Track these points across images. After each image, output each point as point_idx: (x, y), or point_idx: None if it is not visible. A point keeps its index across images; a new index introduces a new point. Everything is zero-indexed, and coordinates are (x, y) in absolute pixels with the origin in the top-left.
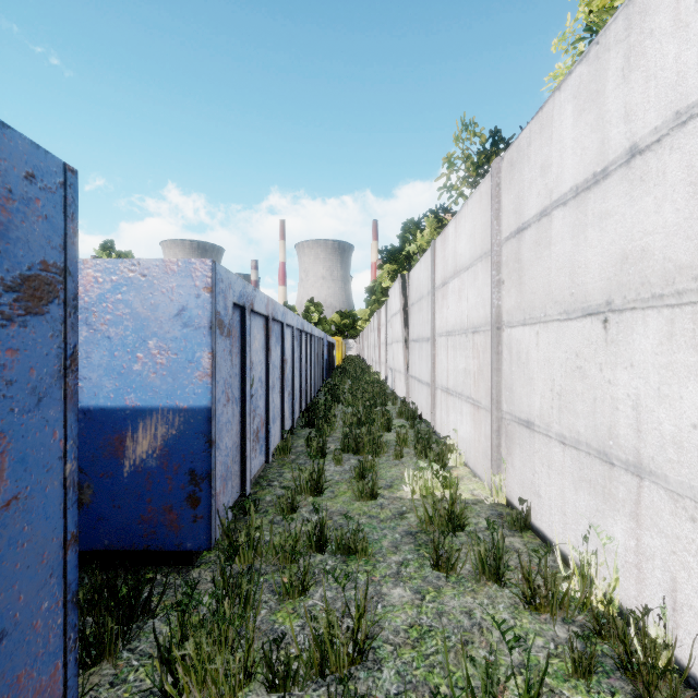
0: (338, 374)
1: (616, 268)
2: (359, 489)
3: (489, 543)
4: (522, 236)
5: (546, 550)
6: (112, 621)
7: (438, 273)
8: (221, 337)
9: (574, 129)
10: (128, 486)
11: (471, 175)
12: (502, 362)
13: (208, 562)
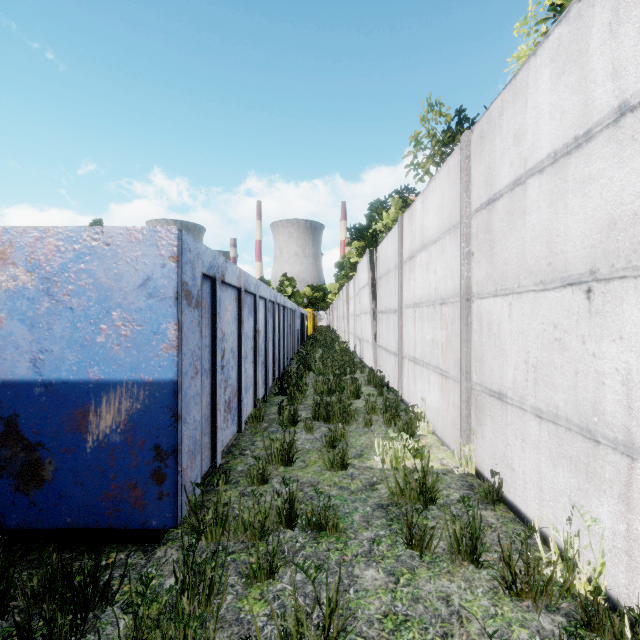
0: (310, 343)
1: (602, 235)
2: (329, 459)
3: (464, 521)
4: (494, 206)
5: (527, 531)
6: (62, 617)
7: (406, 247)
8: (189, 308)
9: (552, 93)
10: (91, 462)
11: (437, 153)
12: (471, 333)
13: (175, 539)
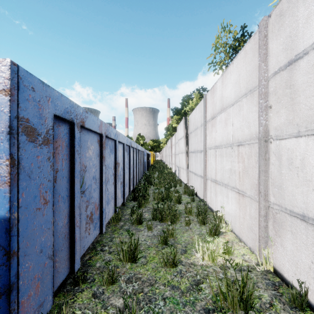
0: (151, 169)
1: None
2: (164, 259)
3: None
4: (296, 65)
5: None
6: None
7: (209, 112)
8: (32, 144)
9: None
10: None
11: (227, 55)
12: (269, 166)
13: None
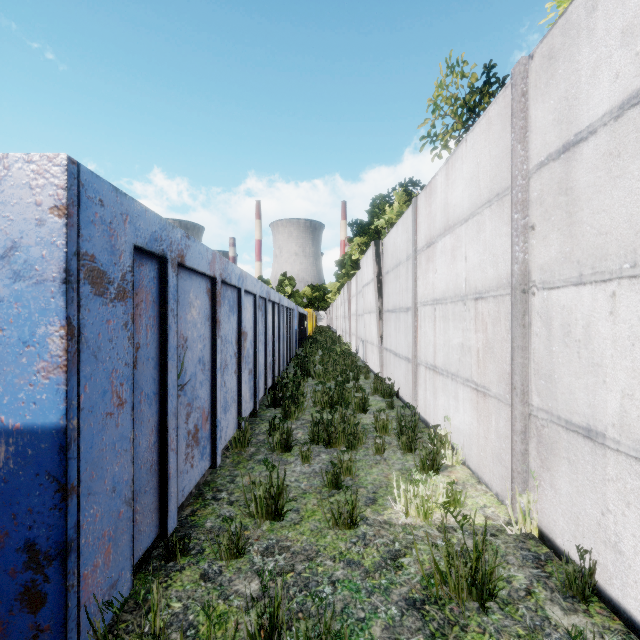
0: (309, 345)
1: None
2: (333, 513)
3: None
4: (576, 152)
5: None
6: None
7: (422, 233)
8: (100, 299)
9: None
10: None
11: (459, 121)
12: (530, 338)
13: None
